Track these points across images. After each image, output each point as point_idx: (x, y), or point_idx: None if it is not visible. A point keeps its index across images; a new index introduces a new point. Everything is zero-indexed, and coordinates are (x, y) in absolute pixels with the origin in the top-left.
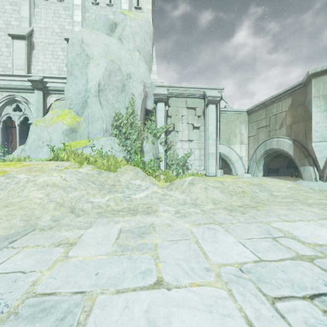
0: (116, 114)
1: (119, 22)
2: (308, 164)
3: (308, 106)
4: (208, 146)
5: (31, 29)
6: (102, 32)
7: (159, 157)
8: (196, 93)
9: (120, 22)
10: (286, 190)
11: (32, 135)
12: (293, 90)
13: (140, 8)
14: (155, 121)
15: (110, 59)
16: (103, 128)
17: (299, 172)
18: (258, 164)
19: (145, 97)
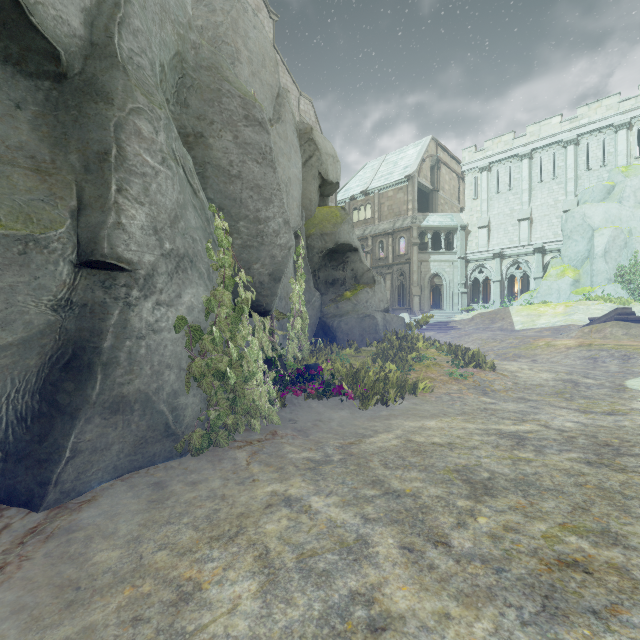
0: (619, 267)
1: (616, 183)
2: None
3: None
4: None
5: (531, 209)
6: (598, 198)
7: None
8: None
9: (618, 183)
10: None
11: (543, 287)
12: None
13: None
14: None
15: (614, 228)
16: (607, 278)
17: None
18: None
19: None
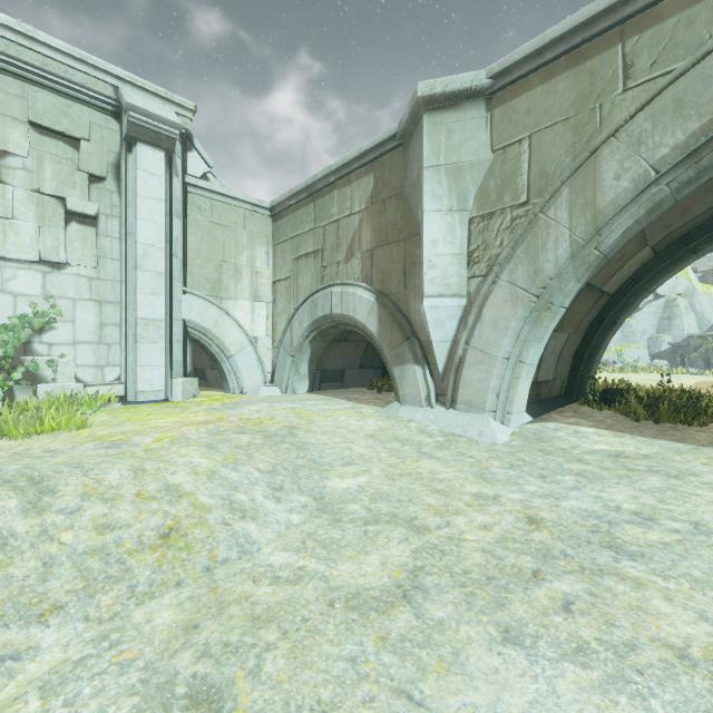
0: None
1: None
2: (413, 360)
3: (412, 199)
4: (133, 295)
5: None
6: None
7: None
8: (82, 83)
9: None
10: (367, 452)
11: None
12: (378, 153)
13: None
14: None
15: None
16: None
17: (385, 379)
18: (298, 360)
19: None
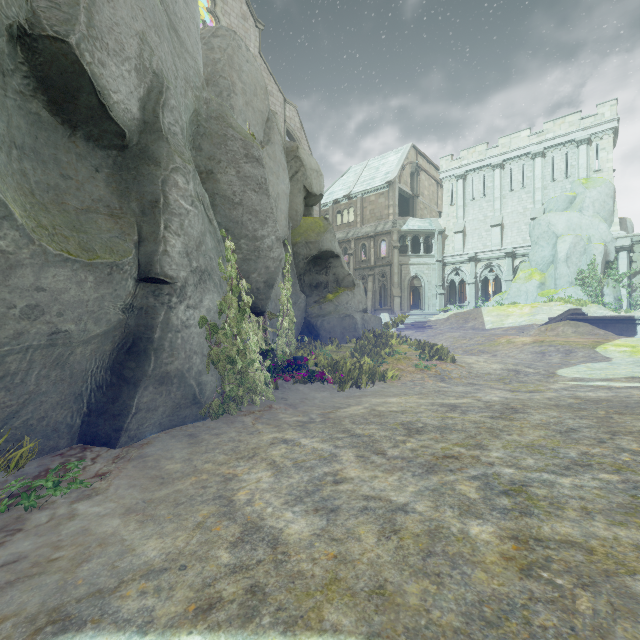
0: (579, 271)
1: (577, 194)
2: None
3: None
4: None
5: (502, 216)
6: (562, 208)
7: (619, 298)
8: None
9: (579, 194)
10: None
11: (513, 289)
12: None
13: (599, 170)
14: (616, 268)
15: (574, 235)
16: (569, 281)
17: None
18: None
19: (605, 252)
